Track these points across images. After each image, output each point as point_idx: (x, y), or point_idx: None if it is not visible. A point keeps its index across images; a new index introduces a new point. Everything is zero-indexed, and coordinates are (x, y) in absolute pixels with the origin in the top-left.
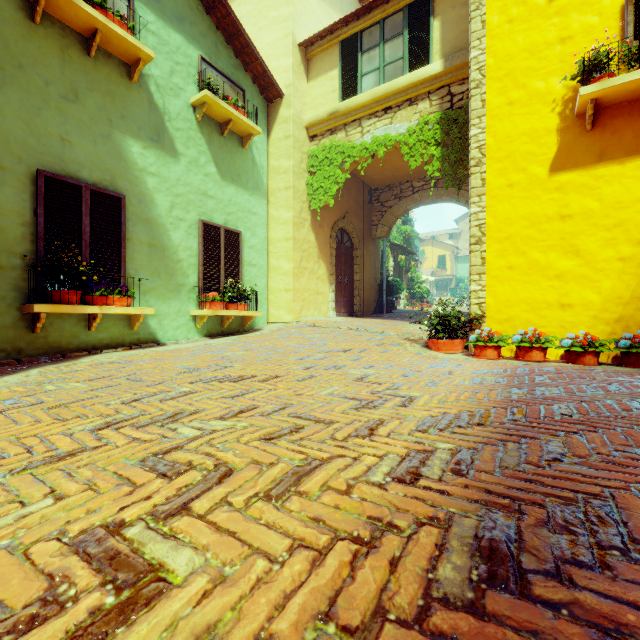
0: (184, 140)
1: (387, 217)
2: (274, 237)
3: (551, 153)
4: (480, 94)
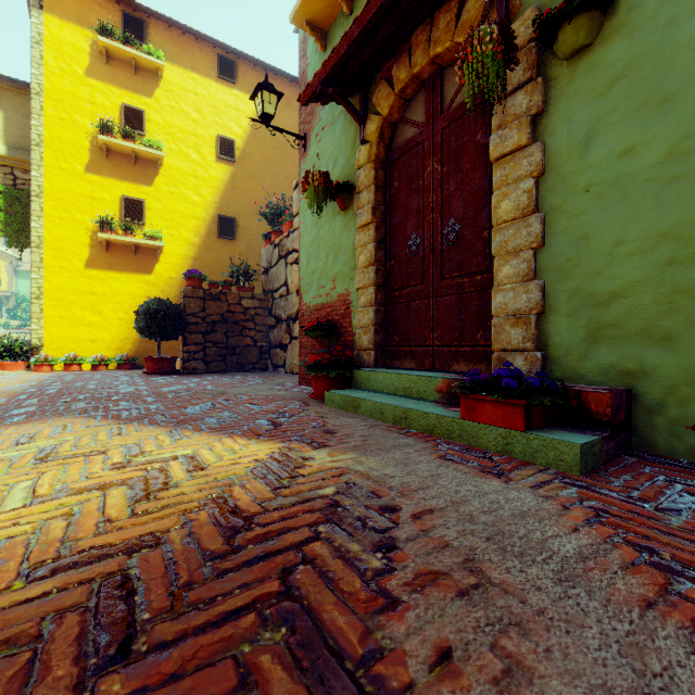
0: None
1: None
2: None
3: (86, 257)
4: (40, 202)
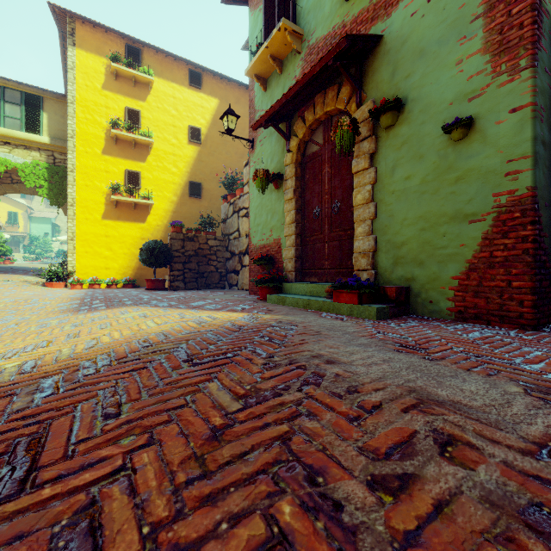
0: None
1: None
2: None
3: (103, 211)
4: (73, 175)
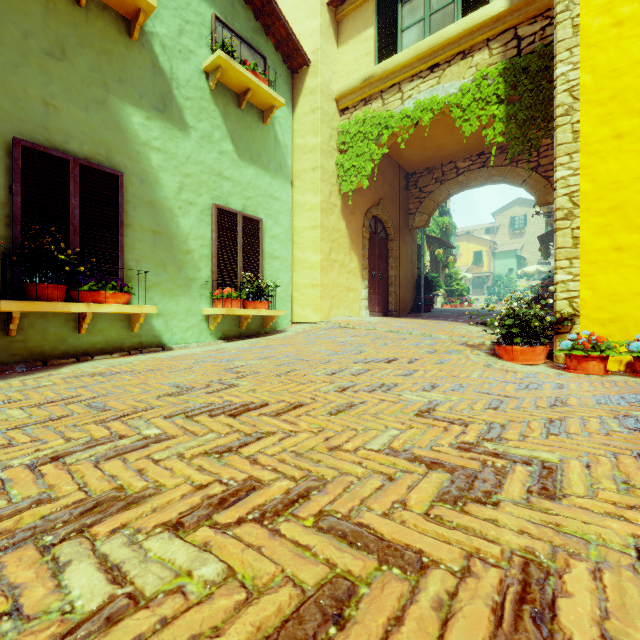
0: (195, 111)
1: (426, 204)
2: (299, 226)
3: None
4: (571, 18)
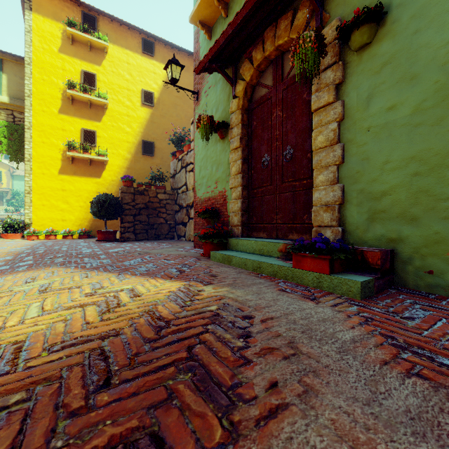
0: None
1: None
2: None
3: (59, 167)
4: (30, 133)
